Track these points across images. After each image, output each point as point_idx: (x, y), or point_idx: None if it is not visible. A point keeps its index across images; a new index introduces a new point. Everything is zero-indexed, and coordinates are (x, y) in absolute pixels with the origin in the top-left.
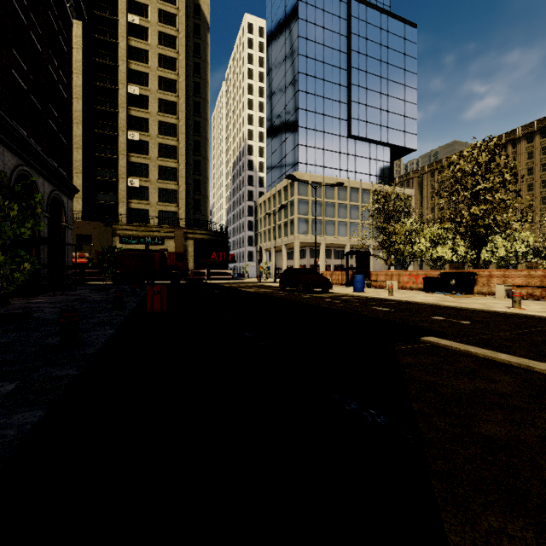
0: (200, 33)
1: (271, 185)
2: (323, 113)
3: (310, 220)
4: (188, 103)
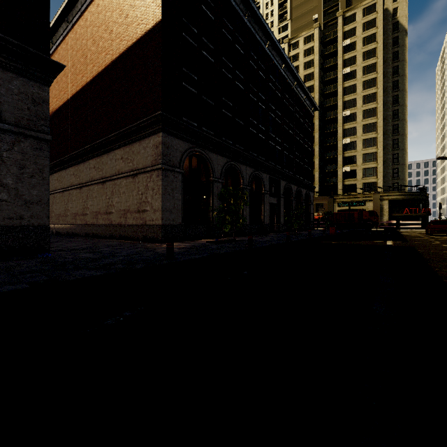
0: (398, 42)
1: None
2: None
3: None
4: (387, 100)
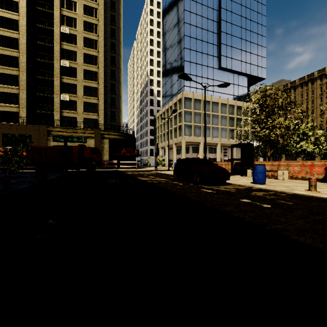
0: None
1: (165, 104)
2: (202, 52)
3: (192, 126)
4: (106, 43)
